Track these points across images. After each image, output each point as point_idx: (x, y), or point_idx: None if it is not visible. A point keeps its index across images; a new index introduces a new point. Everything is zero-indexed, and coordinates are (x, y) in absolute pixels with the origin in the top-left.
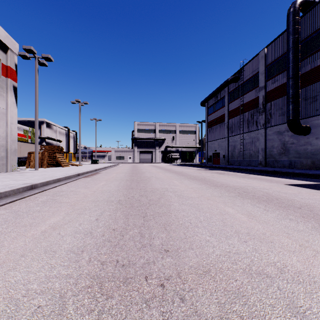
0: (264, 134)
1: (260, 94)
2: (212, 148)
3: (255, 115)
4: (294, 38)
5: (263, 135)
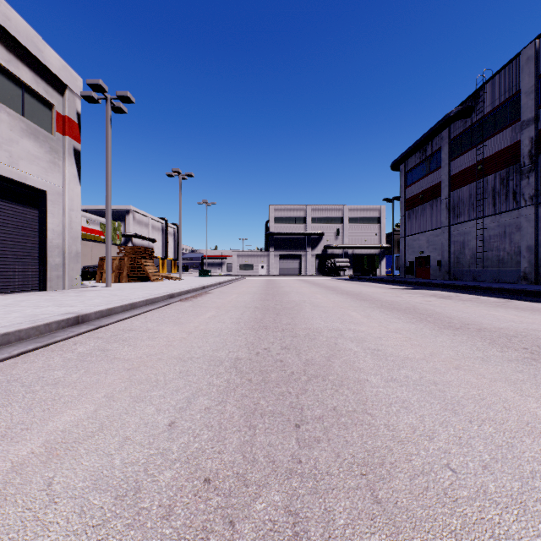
0: (533, 217)
1: (524, 135)
2: (414, 248)
3: (512, 179)
4: None
5: (531, 219)
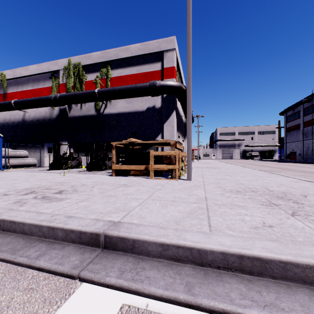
0: None
1: None
2: (289, 148)
3: None
4: None
5: None
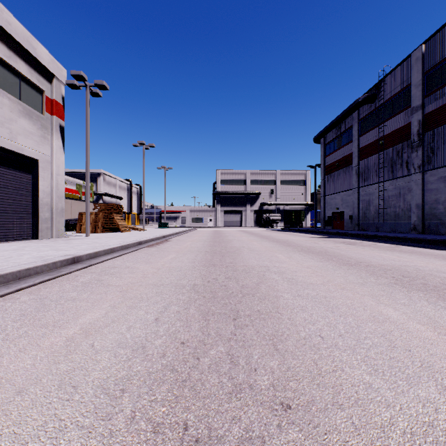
0: (420, 182)
1: (414, 118)
2: (331, 205)
3: (405, 152)
4: None
5: (419, 184)
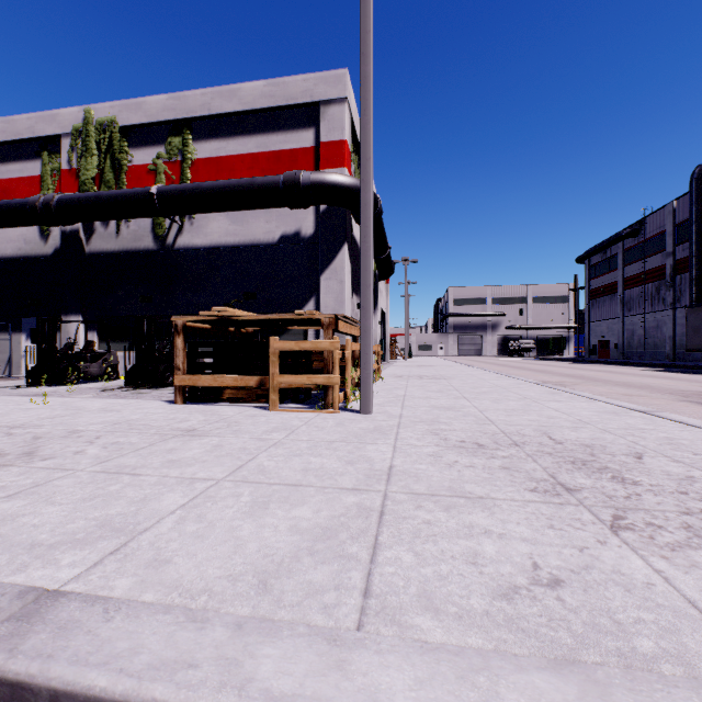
0: (671, 317)
1: (667, 262)
2: (596, 333)
3: (661, 289)
4: (697, 211)
5: (670, 319)
